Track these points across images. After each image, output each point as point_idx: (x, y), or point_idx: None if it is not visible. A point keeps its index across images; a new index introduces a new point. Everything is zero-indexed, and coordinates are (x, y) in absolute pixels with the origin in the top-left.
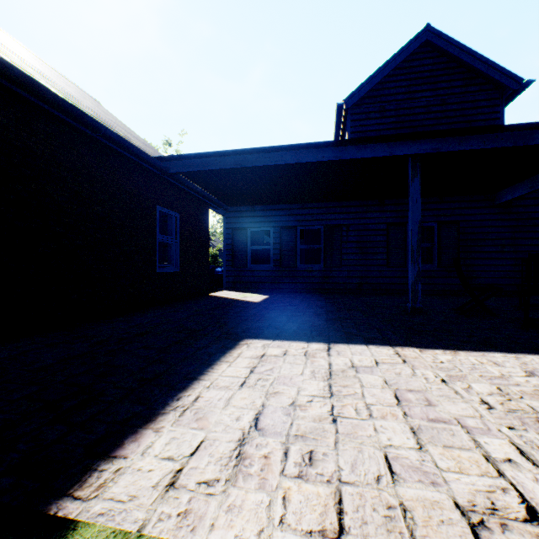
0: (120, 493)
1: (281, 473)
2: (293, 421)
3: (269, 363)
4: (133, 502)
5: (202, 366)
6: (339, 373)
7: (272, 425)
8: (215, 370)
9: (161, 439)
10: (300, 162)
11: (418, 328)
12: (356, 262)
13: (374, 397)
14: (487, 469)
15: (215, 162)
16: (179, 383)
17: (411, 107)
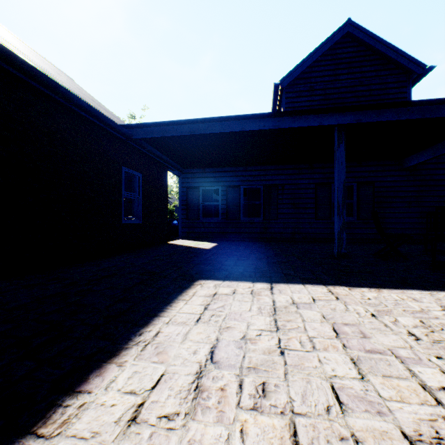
0: (83, 429)
1: (237, 406)
2: (245, 354)
3: (220, 301)
4: (95, 439)
5: (162, 304)
6: (283, 309)
7: (226, 358)
8: (173, 307)
9: (124, 373)
10: (244, 130)
11: (345, 270)
12: (290, 215)
13: (315, 330)
14: (425, 398)
15: (172, 130)
16: (141, 320)
17: (335, 87)
